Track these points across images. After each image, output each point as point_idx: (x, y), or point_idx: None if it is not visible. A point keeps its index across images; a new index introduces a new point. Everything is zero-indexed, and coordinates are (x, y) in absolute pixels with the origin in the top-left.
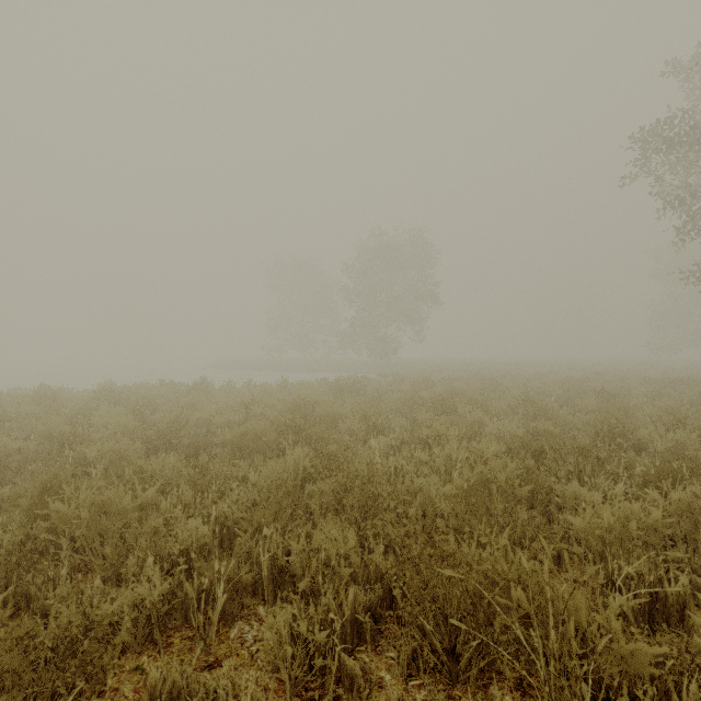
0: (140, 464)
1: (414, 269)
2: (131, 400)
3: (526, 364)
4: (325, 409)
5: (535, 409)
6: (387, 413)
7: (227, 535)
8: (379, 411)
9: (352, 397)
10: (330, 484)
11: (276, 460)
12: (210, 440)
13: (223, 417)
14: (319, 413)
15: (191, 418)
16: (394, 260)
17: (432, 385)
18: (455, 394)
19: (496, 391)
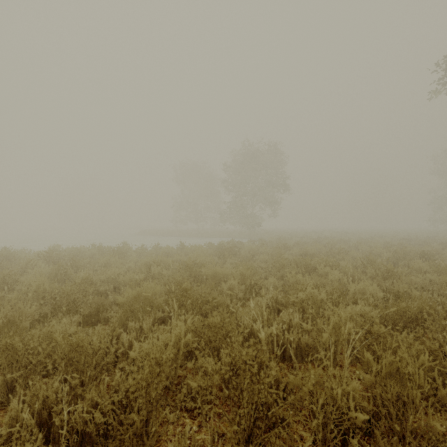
0: (11, 342)
1: (271, 169)
2: (67, 259)
3: (348, 232)
4: (210, 270)
5: (382, 270)
6: (259, 272)
7: (88, 442)
8: (253, 270)
9: (231, 257)
10: (212, 365)
11: (161, 328)
12: (108, 301)
13: (127, 277)
14: (205, 273)
15: (102, 277)
16: (258, 162)
17: (289, 248)
18: (309, 256)
19: (341, 254)
